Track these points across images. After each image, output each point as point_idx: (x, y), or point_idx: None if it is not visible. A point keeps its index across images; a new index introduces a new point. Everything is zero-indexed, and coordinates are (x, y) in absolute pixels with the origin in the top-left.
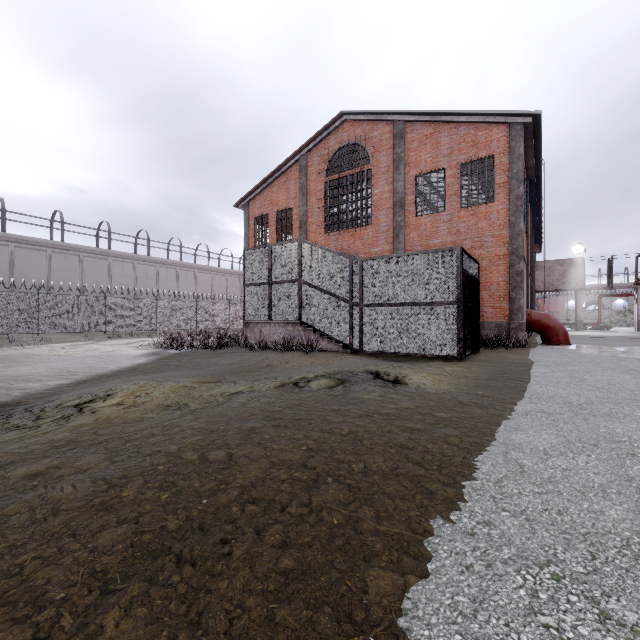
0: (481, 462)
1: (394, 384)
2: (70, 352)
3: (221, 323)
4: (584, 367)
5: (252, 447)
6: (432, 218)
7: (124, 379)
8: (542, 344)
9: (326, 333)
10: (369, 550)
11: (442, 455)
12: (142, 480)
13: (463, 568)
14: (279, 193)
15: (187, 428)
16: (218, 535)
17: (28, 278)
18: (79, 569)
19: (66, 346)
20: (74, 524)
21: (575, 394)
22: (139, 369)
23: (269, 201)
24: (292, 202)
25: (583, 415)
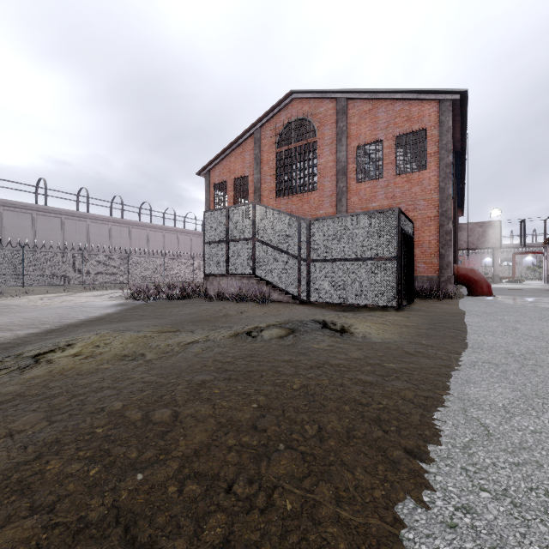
0: (440, 421)
1: (341, 333)
2: (47, 303)
3: (186, 277)
4: (513, 316)
5: (200, 404)
6: (371, 184)
7: (89, 328)
8: (468, 295)
9: (277, 286)
10: None
11: (398, 413)
12: (74, 448)
13: None
14: (236, 163)
15: (137, 381)
16: (146, 531)
17: (15, 237)
18: None
19: (44, 297)
20: None
21: (514, 343)
22: (106, 319)
23: (227, 170)
24: (247, 170)
25: (530, 366)
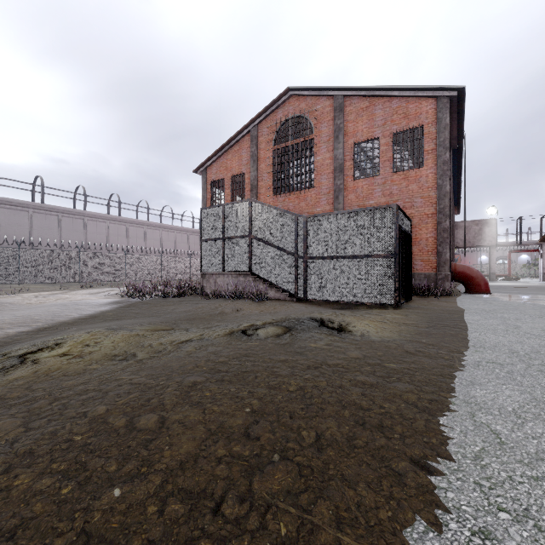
0: (447, 427)
1: (339, 332)
2: (42, 300)
3: (183, 275)
4: (512, 314)
5: (190, 409)
6: (368, 181)
7: (81, 327)
8: (465, 293)
9: (274, 283)
10: None
11: (402, 418)
12: (48, 460)
13: None
14: (233, 160)
15: (125, 383)
16: None
17: (12, 235)
18: None
19: (40, 295)
20: None
21: (517, 342)
22: (100, 316)
23: (224, 167)
24: (244, 168)
25: (536, 366)
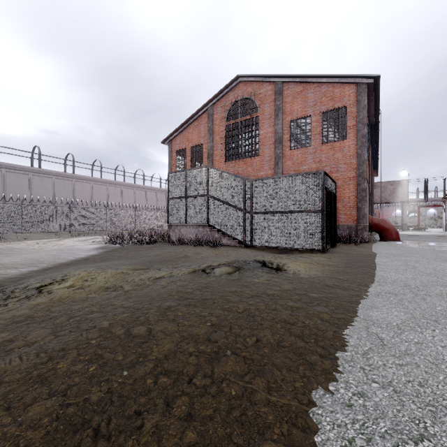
0: (348, 335)
1: (276, 271)
2: (42, 246)
3: (152, 225)
4: (414, 257)
5: (168, 323)
6: (302, 151)
7: (78, 267)
8: (380, 240)
9: (226, 233)
10: (262, 422)
11: (317, 329)
12: (76, 353)
13: (346, 442)
14: (193, 133)
15: (119, 306)
16: (132, 408)
17: (15, 194)
18: (5, 445)
19: (40, 242)
20: (11, 396)
21: (412, 278)
22: (90, 259)
23: (186, 139)
24: (202, 140)
25: (421, 295)
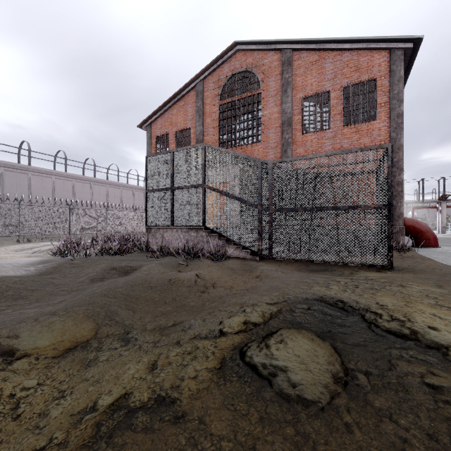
0: None
1: (445, 354)
2: None
3: (128, 228)
4: None
5: None
6: (317, 135)
7: None
8: (414, 246)
9: (232, 239)
10: None
11: None
12: None
13: None
14: (178, 115)
15: None
16: None
17: None
18: None
19: None
20: None
21: None
22: None
23: (169, 122)
24: (189, 123)
25: None
